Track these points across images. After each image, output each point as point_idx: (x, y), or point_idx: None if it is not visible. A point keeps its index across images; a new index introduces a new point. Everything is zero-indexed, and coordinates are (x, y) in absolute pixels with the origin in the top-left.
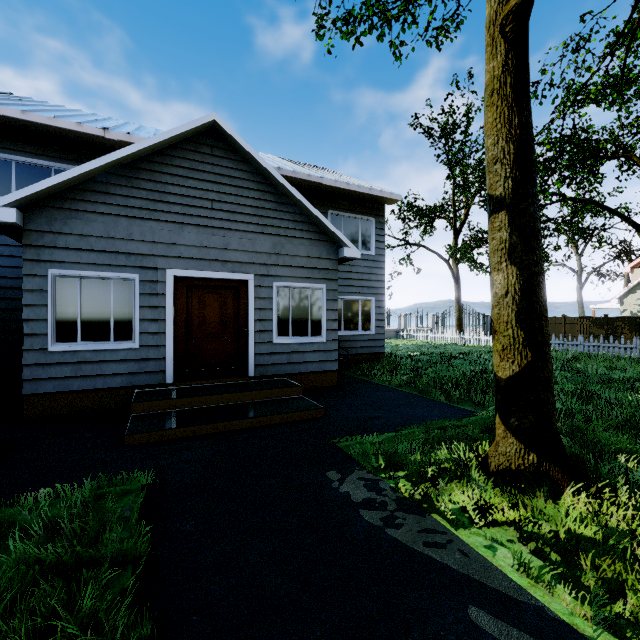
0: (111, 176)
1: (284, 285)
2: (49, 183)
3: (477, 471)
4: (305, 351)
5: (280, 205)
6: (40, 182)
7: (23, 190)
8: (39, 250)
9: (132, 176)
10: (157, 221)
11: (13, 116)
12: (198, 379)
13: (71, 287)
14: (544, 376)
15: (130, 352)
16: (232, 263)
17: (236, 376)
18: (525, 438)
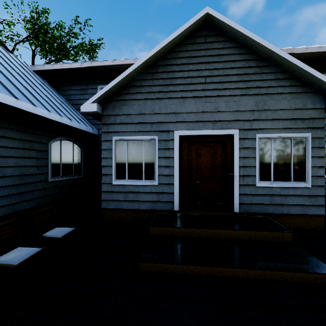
0: (142, 75)
1: (266, 136)
2: (111, 85)
3: None
4: (287, 194)
5: (262, 68)
6: (107, 85)
7: (100, 92)
8: (108, 126)
9: (154, 72)
10: (168, 99)
11: (108, 64)
12: (195, 209)
13: (123, 146)
14: None
15: (153, 187)
16: (220, 122)
17: (223, 210)
18: None
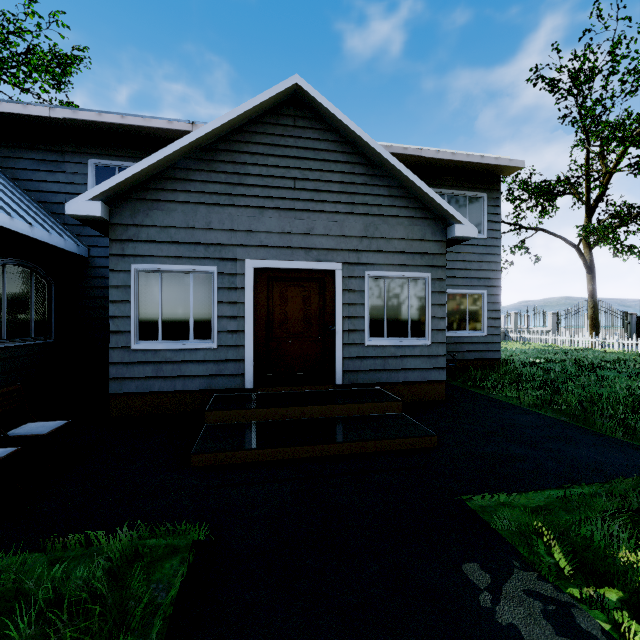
0: (190, 161)
1: (378, 275)
2: (130, 172)
3: None
4: (404, 356)
5: (373, 178)
6: (122, 172)
7: (107, 182)
8: (123, 244)
9: (211, 159)
10: (236, 207)
11: (114, 122)
12: (279, 385)
13: (153, 282)
14: None
15: (209, 352)
16: (317, 250)
17: (321, 383)
18: None
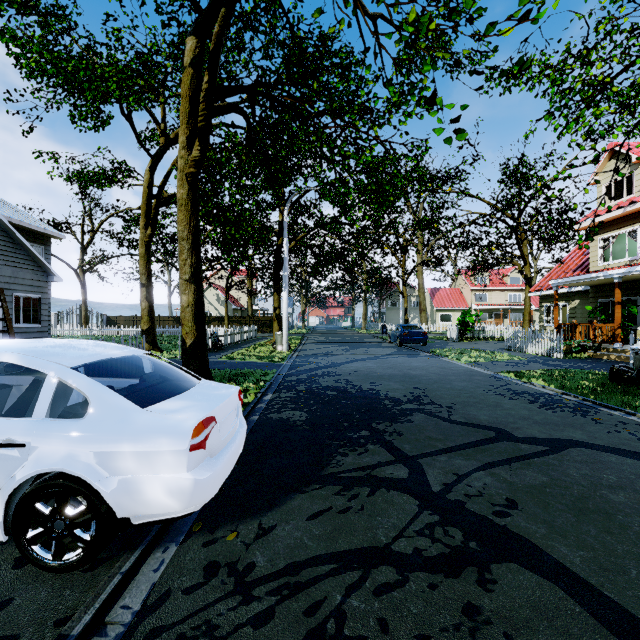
0: None
1: (19, 295)
2: None
3: None
4: (30, 332)
5: (16, 250)
6: None
7: None
8: None
9: None
10: None
11: None
12: None
13: None
14: (154, 328)
15: None
16: None
17: None
18: (150, 343)
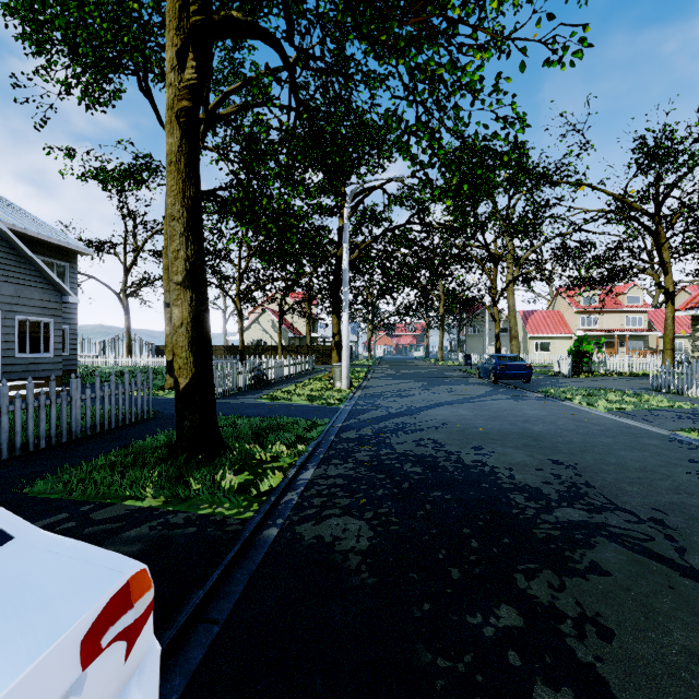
0: None
1: (24, 318)
2: None
3: (161, 390)
4: (39, 363)
5: (21, 263)
6: None
7: None
8: None
9: None
10: None
11: None
12: None
13: None
14: None
15: None
16: None
17: None
18: None
